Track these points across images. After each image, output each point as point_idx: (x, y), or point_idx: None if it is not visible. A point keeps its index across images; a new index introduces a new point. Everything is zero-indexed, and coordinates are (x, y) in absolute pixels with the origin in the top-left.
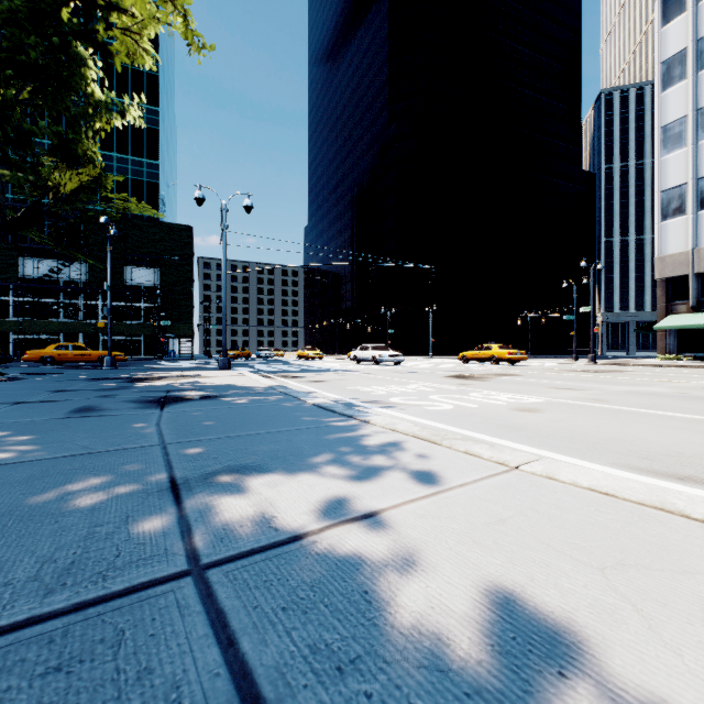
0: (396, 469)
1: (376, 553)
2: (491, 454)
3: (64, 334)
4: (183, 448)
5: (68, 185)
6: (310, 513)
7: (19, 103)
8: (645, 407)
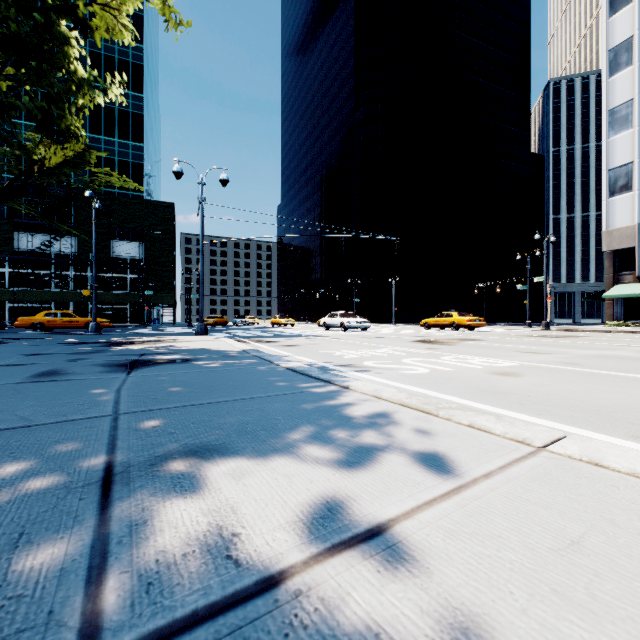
0: (393, 449)
1: (404, 625)
2: (503, 429)
3: (56, 303)
4: (136, 419)
5: (53, 159)
6: (289, 527)
7: (1, 76)
8: (624, 371)
